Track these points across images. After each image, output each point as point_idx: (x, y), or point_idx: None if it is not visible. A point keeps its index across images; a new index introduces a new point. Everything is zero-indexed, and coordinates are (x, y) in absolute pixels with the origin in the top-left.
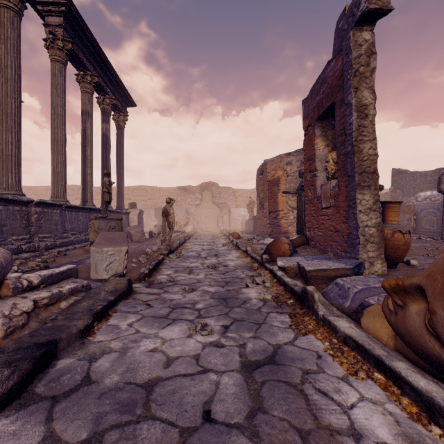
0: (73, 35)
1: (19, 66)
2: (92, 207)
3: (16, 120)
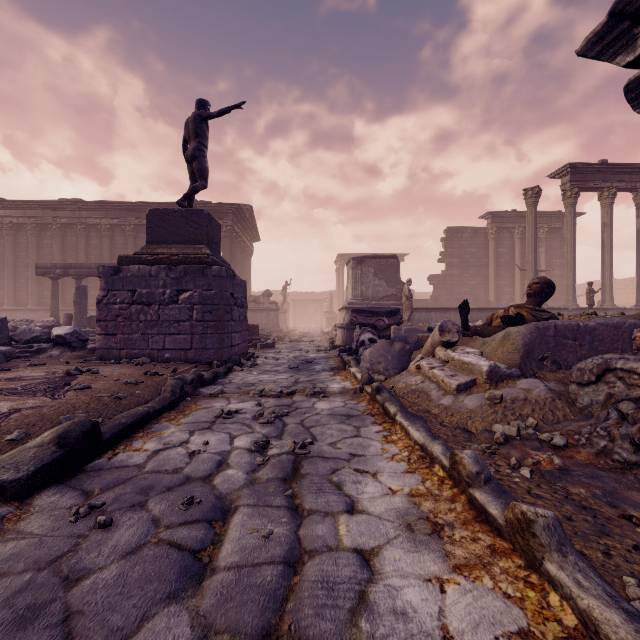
0: (581, 177)
1: (535, 233)
2: (606, 307)
3: (533, 264)
